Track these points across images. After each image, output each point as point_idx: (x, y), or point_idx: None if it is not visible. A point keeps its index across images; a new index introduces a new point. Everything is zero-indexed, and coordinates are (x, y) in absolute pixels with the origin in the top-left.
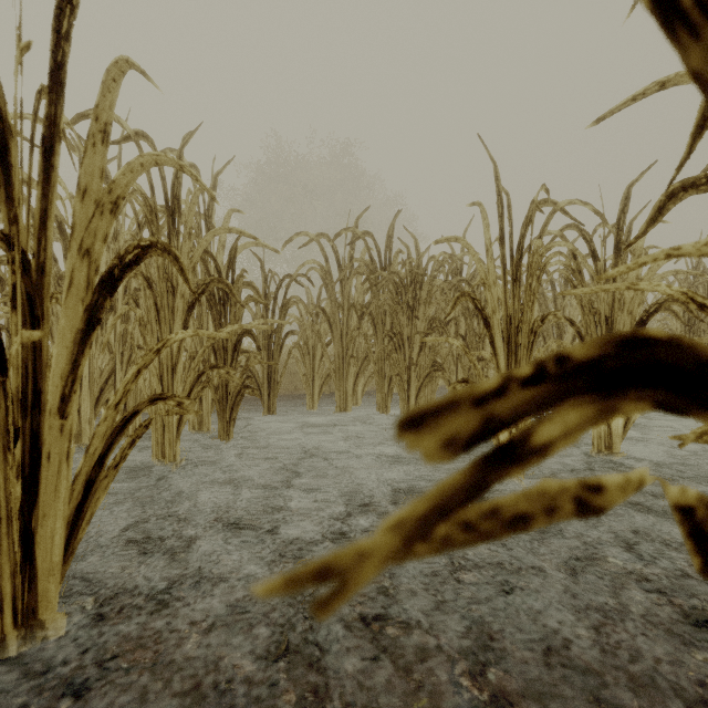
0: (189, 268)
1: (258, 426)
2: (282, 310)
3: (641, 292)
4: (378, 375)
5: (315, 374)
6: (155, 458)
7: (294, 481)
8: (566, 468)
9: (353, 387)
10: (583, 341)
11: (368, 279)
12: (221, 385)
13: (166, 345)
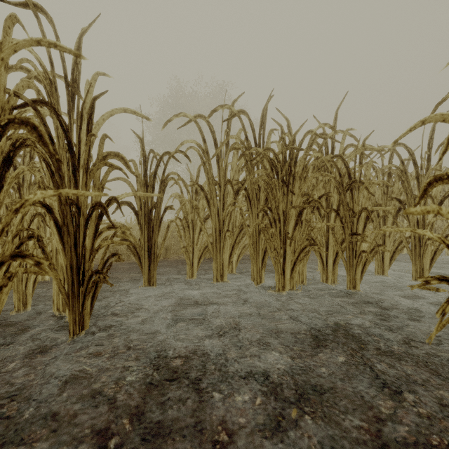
0: None
1: (133, 301)
2: (161, 186)
3: None
4: (253, 248)
5: (194, 246)
6: None
7: None
8: None
9: (229, 258)
10: None
11: (244, 154)
12: (70, 268)
13: None
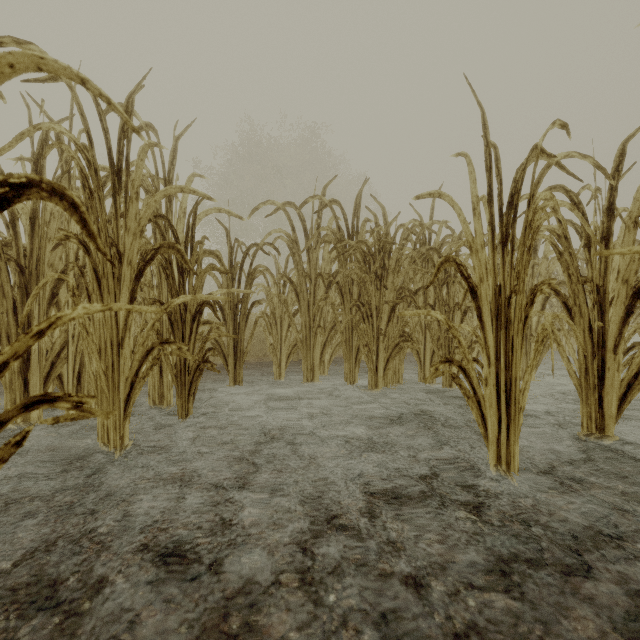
0: (137, 231)
1: (222, 398)
2: (248, 279)
3: (638, 258)
4: (346, 345)
5: (282, 343)
6: (100, 442)
7: (252, 474)
8: (558, 455)
9: (320, 357)
10: (570, 312)
11: (336, 247)
12: (179, 359)
13: (55, 325)
